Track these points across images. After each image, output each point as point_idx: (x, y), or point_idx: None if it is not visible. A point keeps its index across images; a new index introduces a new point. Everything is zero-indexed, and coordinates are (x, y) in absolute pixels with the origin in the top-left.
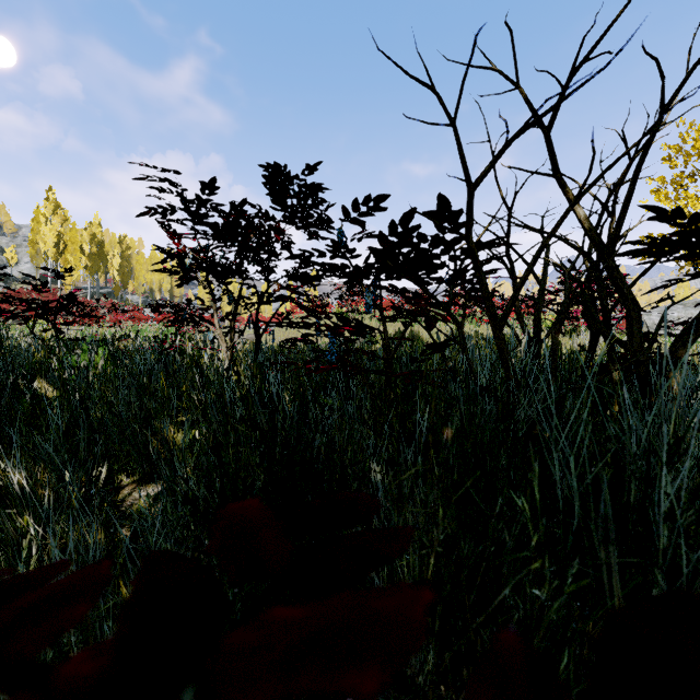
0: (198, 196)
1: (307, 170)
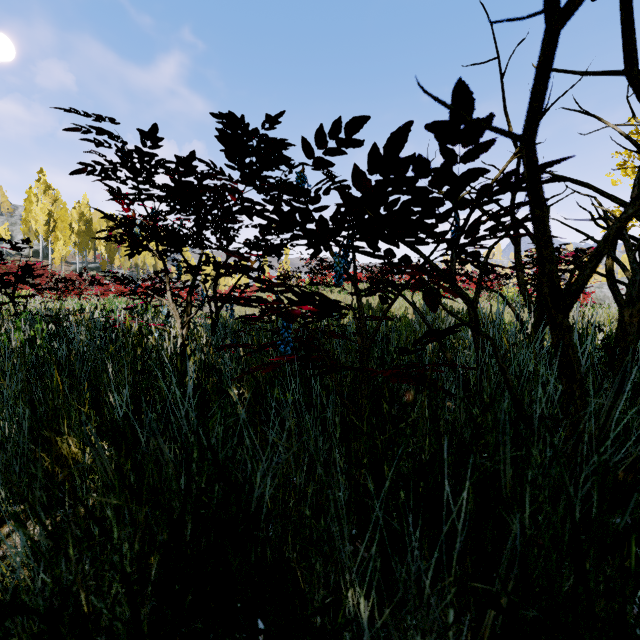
0: (139, 149)
1: (268, 122)
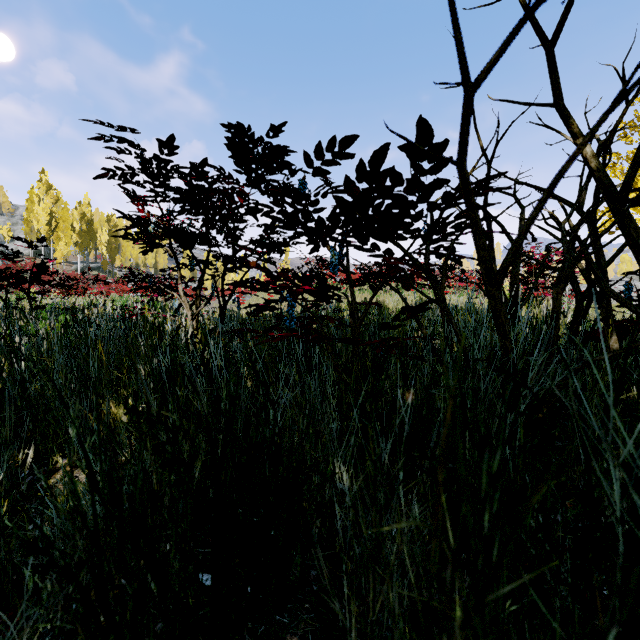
0: (157, 156)
1: (272, 131)
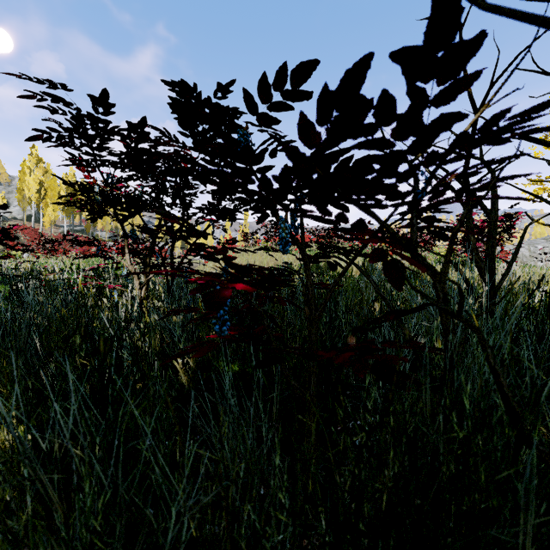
0: (92, 115)
1: (220, 91)
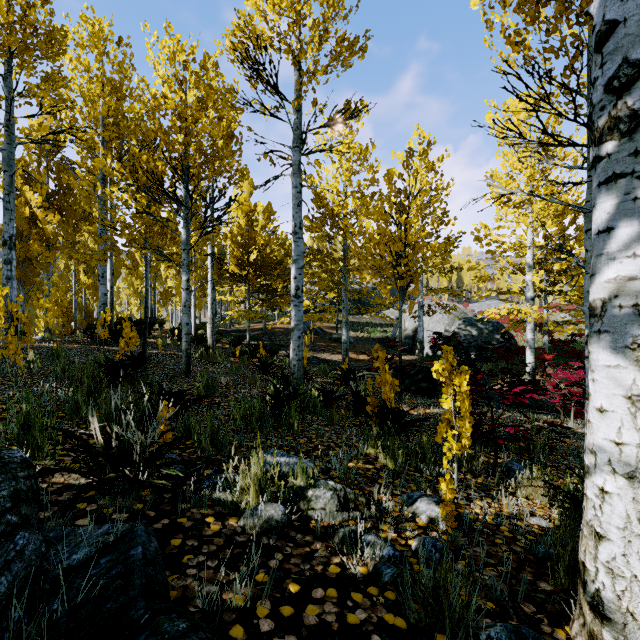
0: None
1: None
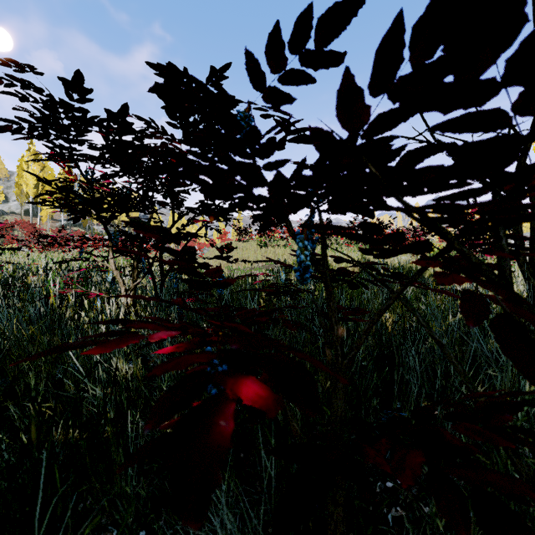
0: (65, 103)
1: (213, 77)
